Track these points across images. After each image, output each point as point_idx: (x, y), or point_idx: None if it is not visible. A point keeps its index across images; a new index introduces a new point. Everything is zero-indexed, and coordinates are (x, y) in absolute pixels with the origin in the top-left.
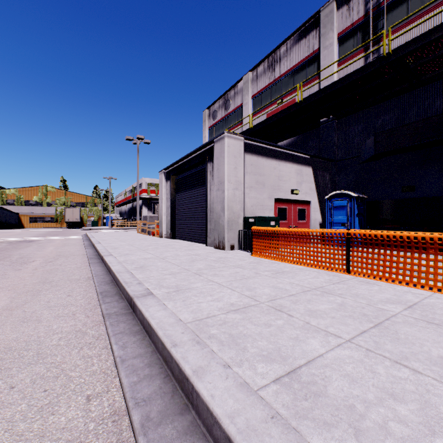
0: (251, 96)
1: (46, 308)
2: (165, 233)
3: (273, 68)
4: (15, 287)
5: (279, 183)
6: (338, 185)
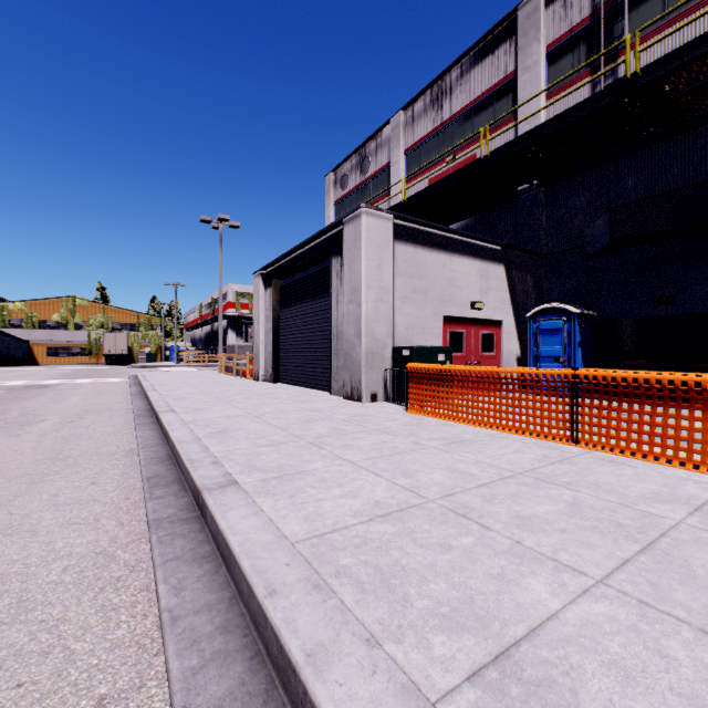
0: (404, 150)
1: (49, 507)
2: (264, 374)
3: (439, 104)
4: (3, 468)
5: (451, 290)
6: (547, 294)
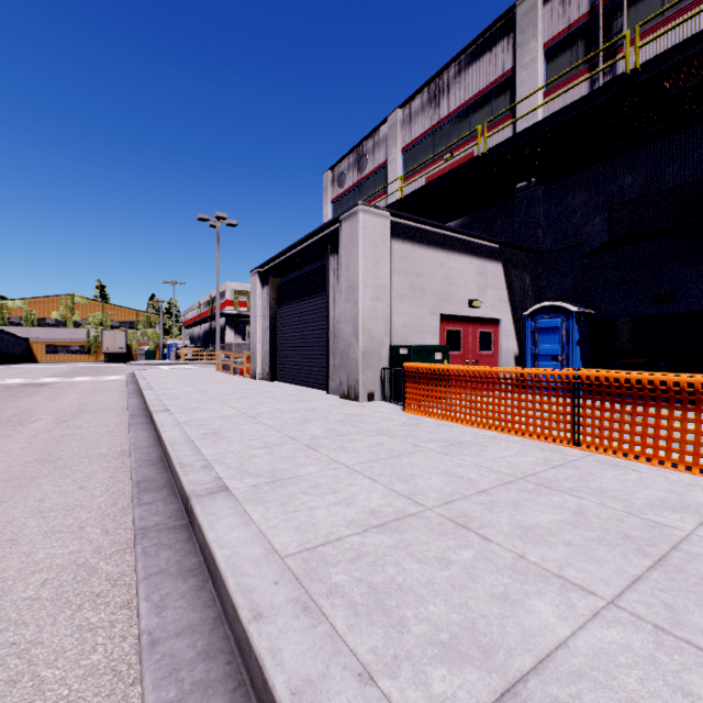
0: (401, 148)
1: (33, 514)
2: (261, 372)
3: (436, 102)
4: None
5: (448, 289)
6: (544, 292)
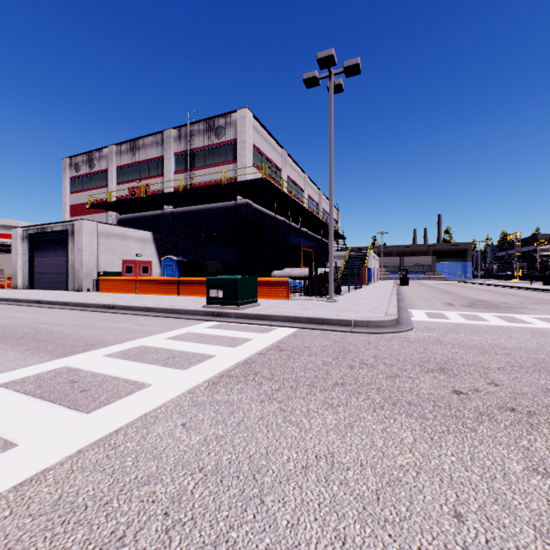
0: (116, 166)
1: None
2: (22, 285)
3: (134, 152)
4: None
5: (126, 249)
6: (174, 251)
